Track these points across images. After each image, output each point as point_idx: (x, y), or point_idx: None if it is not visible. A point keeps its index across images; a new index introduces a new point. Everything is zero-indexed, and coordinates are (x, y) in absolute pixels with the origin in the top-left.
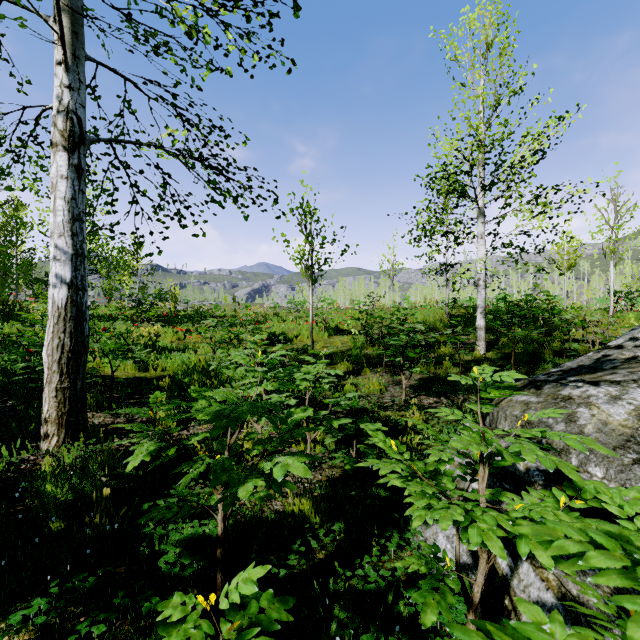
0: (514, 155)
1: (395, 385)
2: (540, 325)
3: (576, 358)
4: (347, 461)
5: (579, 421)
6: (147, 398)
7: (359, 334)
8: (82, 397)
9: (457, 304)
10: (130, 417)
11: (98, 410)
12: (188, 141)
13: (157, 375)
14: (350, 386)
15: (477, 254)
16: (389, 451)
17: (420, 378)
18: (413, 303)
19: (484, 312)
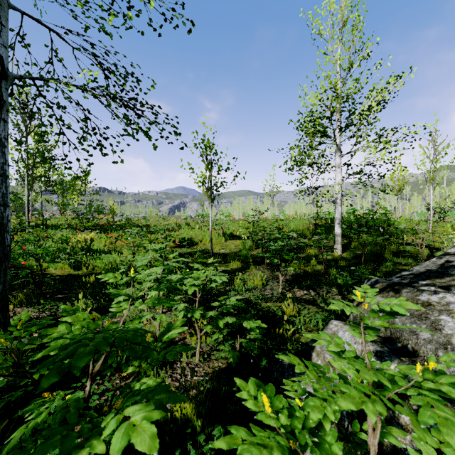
0: (363, 105)
1: (274, 280)
2: (380, 232)
3: (409, 257)
4: (231, 356)
5: (444, 330)
6: (74, 293)
7: (248, 239)
8: (3, 298)
9: (319, 216)
10: (54, 311)
11: (27, 305)
12: (108, 86)
13: (88, 273)
14: (239, 281)
15: (335, 179)
16: (260, 416)
17: (293, 274)
18: (287, 216)
19: (340, 223)
